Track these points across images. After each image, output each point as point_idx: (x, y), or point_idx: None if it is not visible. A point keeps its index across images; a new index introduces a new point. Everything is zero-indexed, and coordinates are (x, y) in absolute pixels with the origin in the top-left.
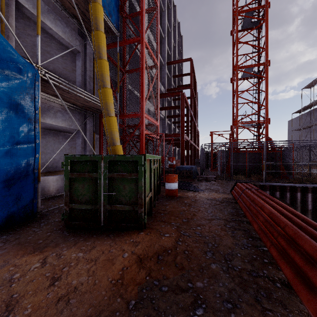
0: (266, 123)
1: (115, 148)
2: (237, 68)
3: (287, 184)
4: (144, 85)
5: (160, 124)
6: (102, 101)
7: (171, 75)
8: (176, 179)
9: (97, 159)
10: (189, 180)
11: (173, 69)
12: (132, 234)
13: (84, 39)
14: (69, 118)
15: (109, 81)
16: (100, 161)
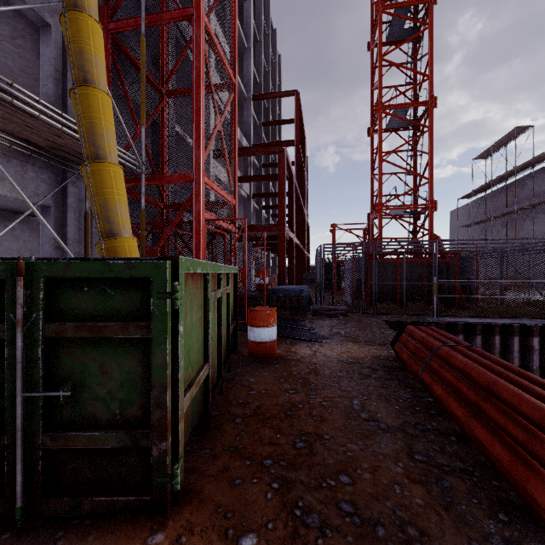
0: (431, 208)
1: (114, 245)
2: (381, 107)
3: (474, 319)
4: (203, 114)
5: (240, 210)
6: (81, 122)
7: (261, 120)
8: (273, 317)
9: (2, 275)
10: (297, 315)
11: (264, 111)
12: (122, 540)
13: None
14: (16, 174)
15: (102, 73)
16: (13, 280)
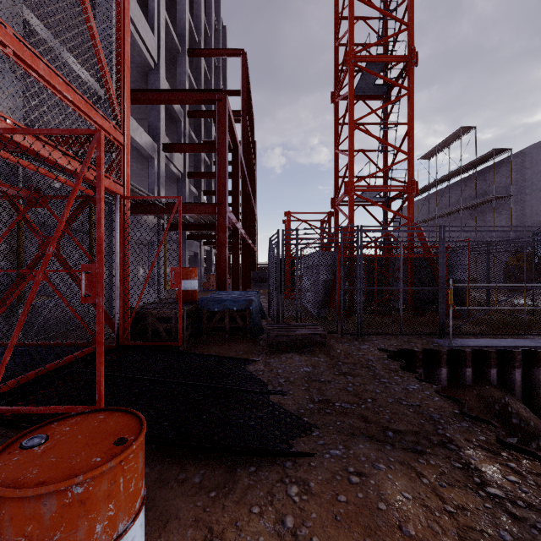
0: (411, 191)
1: None
2: (353, 56)
3: (497, 339)
4: None
5: (174, 194)
6: None
7: (200, 87)
8: (111, 503)
9: None
10: (242, 344)
11: (205, 82)
12: None
13: None
14: None
15: None
16: None
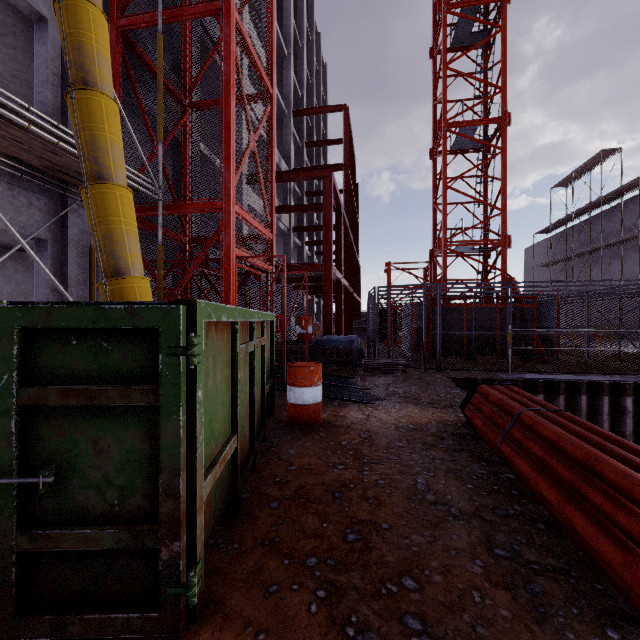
0: (504, 245)
1: (121, 286)
2: (445, 124)
3: (555, 375)
4: (233, 129)
5: (278, 246)
6: (80, 134)
7: (303, 140)
8: (317, 375)
9: None
10: (346, 371)
11: (306, 129)
12: None
13: None
14: (4, 200)
15: (106, 74)
16: None
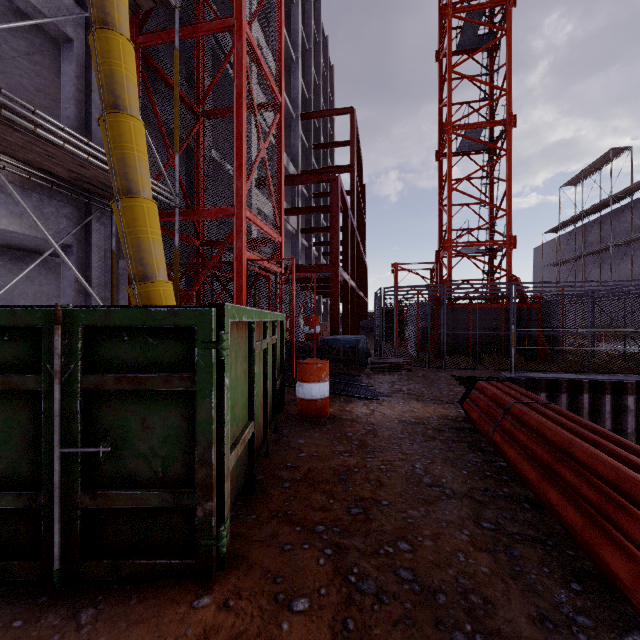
0: (509, 245)
1: (149, 289)
2: (451, 127)
3: (558, 374)
4: (244, 139)
5: (286, 247)
6: (112, 153)
7: (311, 142)
8: (325, 372)
9: (38, 323)
10: (353, 369)
11: (314, 131)
12: (167, 604)
13: (85, 8)
14: (35, 209)
15: (134, 98)
16: (50, 329)
